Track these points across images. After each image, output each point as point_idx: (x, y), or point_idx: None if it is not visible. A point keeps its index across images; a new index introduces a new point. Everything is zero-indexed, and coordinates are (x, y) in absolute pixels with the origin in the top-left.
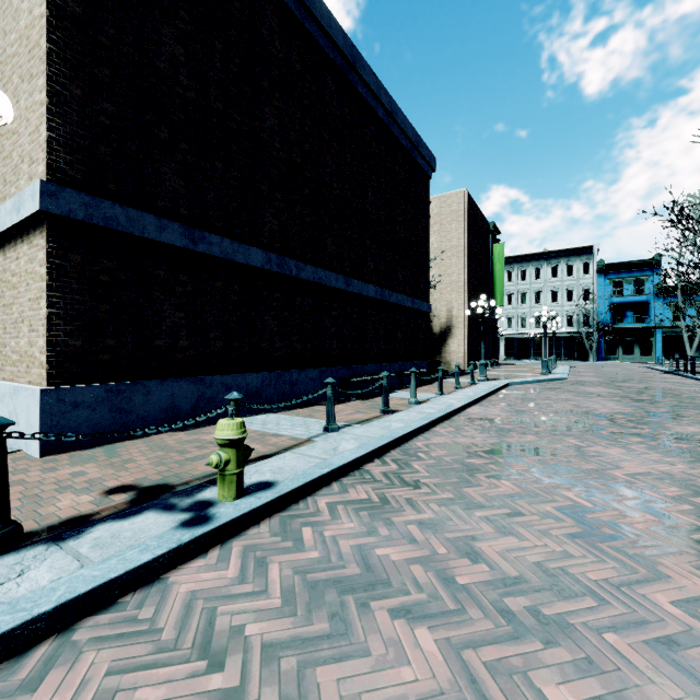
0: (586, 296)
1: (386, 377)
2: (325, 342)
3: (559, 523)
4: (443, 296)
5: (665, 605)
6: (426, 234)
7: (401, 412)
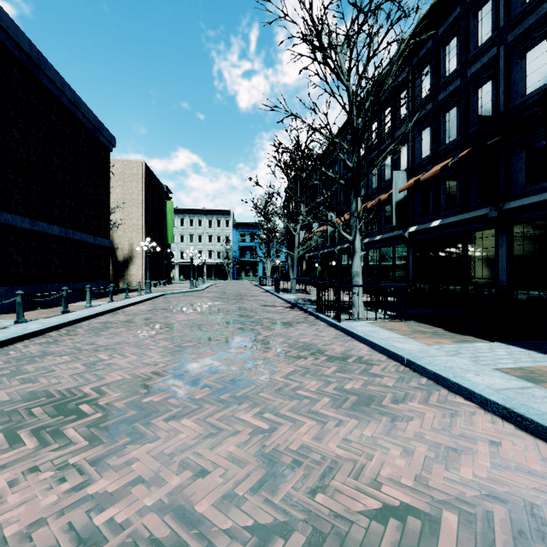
0: (227, 241)
1: (66, 291)
2: (11, 268)
3: (133, 334)
4: (126, 234)
5: (147, 341)
6: (107, 191)
7: (78, 311)
